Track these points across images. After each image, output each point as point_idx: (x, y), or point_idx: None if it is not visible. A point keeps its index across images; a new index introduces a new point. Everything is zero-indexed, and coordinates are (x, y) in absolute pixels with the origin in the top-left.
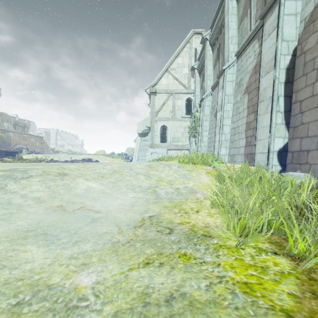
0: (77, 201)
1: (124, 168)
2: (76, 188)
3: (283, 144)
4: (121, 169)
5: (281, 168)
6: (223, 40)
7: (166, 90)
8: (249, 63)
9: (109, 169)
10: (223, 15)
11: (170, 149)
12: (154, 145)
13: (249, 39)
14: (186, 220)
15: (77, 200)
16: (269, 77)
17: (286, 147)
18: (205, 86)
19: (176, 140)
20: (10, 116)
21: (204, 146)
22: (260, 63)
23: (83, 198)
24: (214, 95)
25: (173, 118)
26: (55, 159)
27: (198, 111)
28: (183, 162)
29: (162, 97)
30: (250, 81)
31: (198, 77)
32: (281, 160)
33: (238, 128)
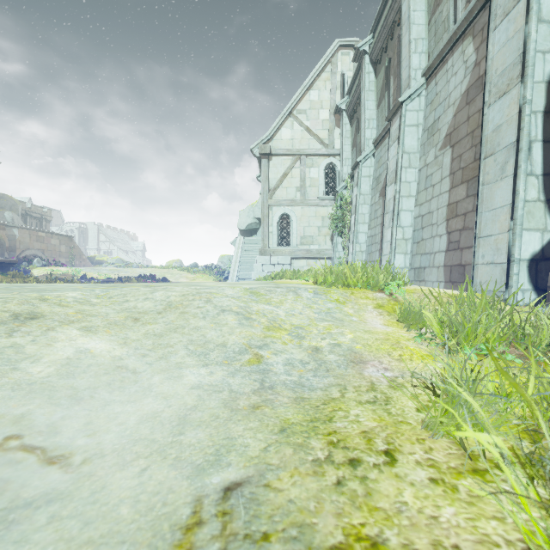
0: (7, 412)
1: (194, 297)
2: (37, 358)
3: (542, 244)
4: (186, 300)
5: (536, 296)
6: (397, 51)
7: (290, 150)
8: (454, 86)
9: (158, 299)
10: (398, 2)
11: (296, 257)
12: (268, 251)
13: (452, 40)
14: (361, 522)
15: (8, 408)
16: (507, 103)
17: (547, 251)
18: (363, 139)
19: (308, 241)
20: (16, 200)
21: (360, 252)
22: (485, 77)
23: (37, 397)
24: (379, 156)
25: (302, 200)
26: (91, 275)
27: (348, 188)
28: (323, 282)
29: (281, 162)
30: (455, 122)
31: (348, 125)
32: (536, 278)
33: (430, 215)
